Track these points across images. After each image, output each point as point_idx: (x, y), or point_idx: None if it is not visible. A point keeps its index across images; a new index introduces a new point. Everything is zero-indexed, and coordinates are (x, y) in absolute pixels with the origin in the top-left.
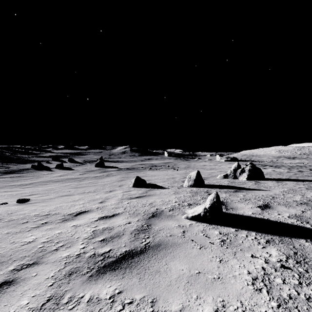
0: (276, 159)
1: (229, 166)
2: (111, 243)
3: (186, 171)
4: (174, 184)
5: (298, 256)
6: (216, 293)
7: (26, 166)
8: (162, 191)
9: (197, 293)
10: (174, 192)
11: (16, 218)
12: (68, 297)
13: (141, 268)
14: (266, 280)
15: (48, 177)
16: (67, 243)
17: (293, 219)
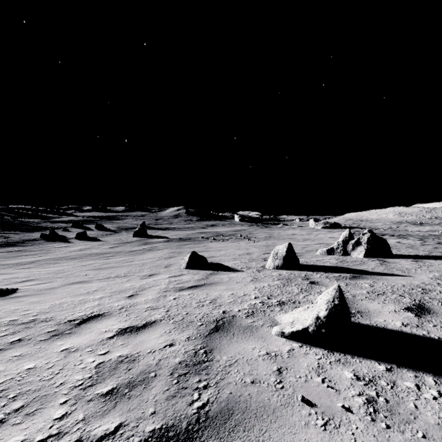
0: (396, 226)
1: (331, 236)
2: (125, 405)
3: (267, 243)
4: (250, 263)
5: None
6: None
7: (32, 236)
8: (232, 276)
9: None
10: (252, 279)
11: None
12: None
13: None
14: None
15: (63, 252)
16: (31, 402)
17: None
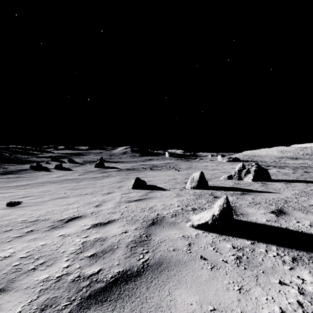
0: (278, 160)
1: (232, 167)
2: (102, 261)
3: (188, 172)
4: (176, 185)
5: None
6: None
7: (24, 167)
8: (163, 193)
9: None
10: (176, 195)
11: None
12: None
13: (136, 300)
14: None
15: (46, 178)
16: (48, 260)
17: None
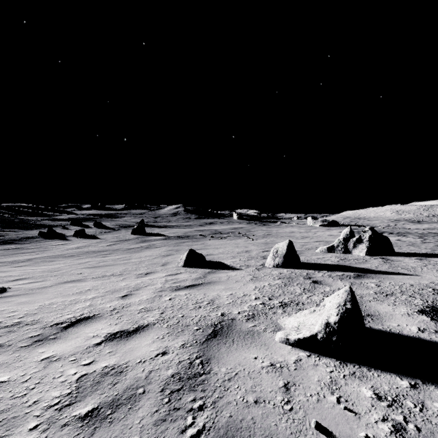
0: (394, 223)
1: (329, 234)
2: (105, 432)
3: (266, 241)
4: (249, 261)
5: None
6: None
7: (31, 234)
8: (230, 274)
9: None
10: (252, 278)
11: None
12: None
13: None
14: None
15: (60, 250)
16: None
17: None
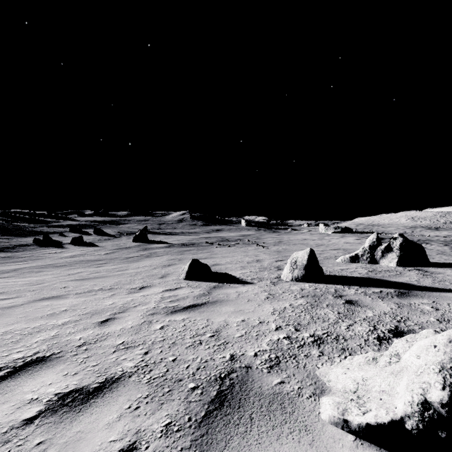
0: (410, 230)
1: (345, 241)
2: None
3: (278, 249)
4: (262, 273)
5: None
6: None
7: (25, 241)
8: (241, 290)
9: None
10: (268, 295)
11: None
12: None
13: None
14: None
15: (53, 259)
16: None
17: None
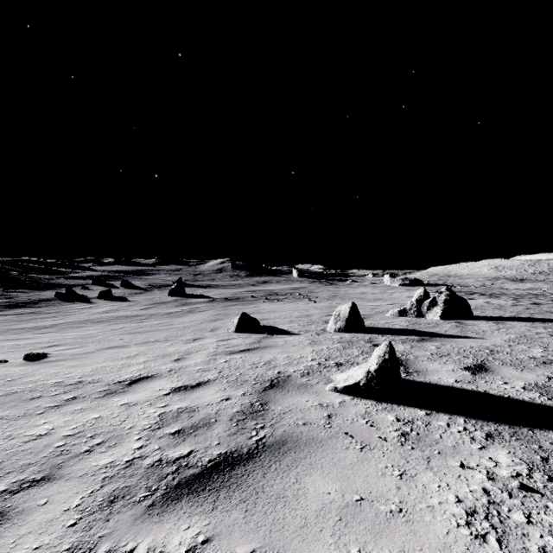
0: (490, 282)
1: (408, 295)
2: (192, 439)
3: (331, 304)
4: (309, 326)
5: (551, 465)
6: (397, 544)
7: (45, 295)
8: (287, 339)
9: (359, 543)
10: (311, 342)
11: (20, 389)
12: (105, 550)
13: (248, 489)
14: (493, 515)
15: (85, 314)
16: (109, 439)
17: (533, 392)
